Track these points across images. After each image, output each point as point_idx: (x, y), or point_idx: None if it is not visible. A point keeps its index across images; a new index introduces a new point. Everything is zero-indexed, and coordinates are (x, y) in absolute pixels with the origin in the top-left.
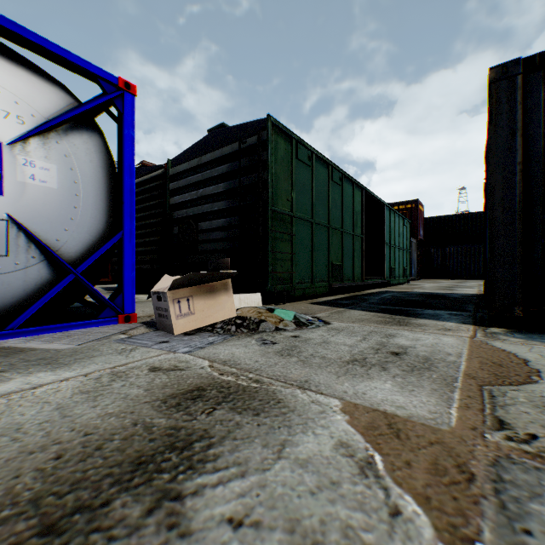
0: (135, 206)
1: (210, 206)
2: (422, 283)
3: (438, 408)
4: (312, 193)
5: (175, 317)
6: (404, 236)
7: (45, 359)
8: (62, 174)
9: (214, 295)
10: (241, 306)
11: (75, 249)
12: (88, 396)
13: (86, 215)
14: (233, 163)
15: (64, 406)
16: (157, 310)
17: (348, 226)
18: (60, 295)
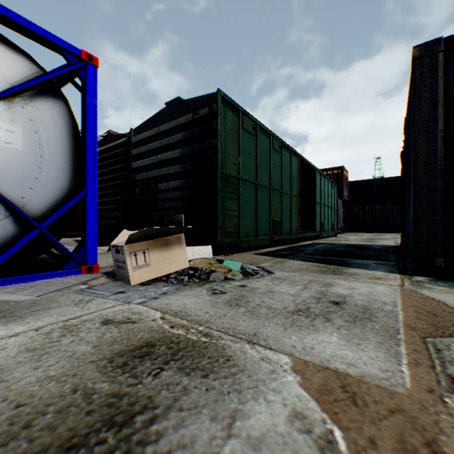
0: (103, 169)
1: (167, 169)
2: (347, 236)
3: (388, 365)
4: (256, 159)
5: (132, 268)
6: (332, 196)
7: (2, 312)
8: (27, 136)
9: (168, 248)
10: (194, 258)
11: (40, 206)
12: (34, 354)
13: (51, 175)
14: (187, 131)
15: (4, 368)
16: (116, 262)
17: (286, 187)
18: (25, 248)
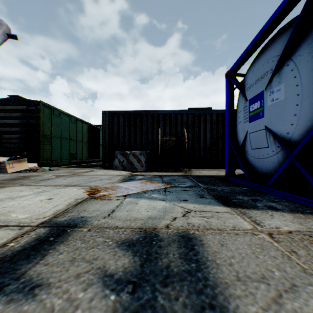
0: None
1: (11, 128)
2: None
3: (68, 174)
4: (61, 127)
5: (9, 168)
6: None
7: None
8: None
9: (21, 162)
10: (29, 167)
11: None
12: (1, 177)
13: None
14: (24, 113)
15: None
16: None
17: (80, 138)
18: None
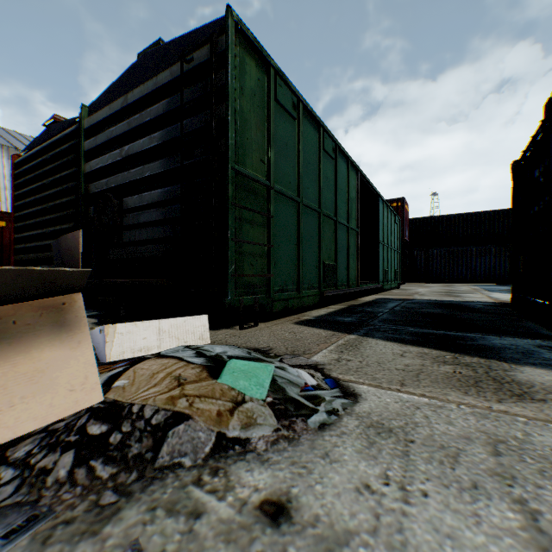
0: (44, 180)
1: (140, 170)
2: (413, 288)
3: None
4: (299, 160)
5: None
6: (395, 235)
7: None
8: None
9: (2, 348)
10: (162, 345)
11: None
12: None
13: None
14: (173, 97)
15: None
16: None
17: (342, 215)
18: None
